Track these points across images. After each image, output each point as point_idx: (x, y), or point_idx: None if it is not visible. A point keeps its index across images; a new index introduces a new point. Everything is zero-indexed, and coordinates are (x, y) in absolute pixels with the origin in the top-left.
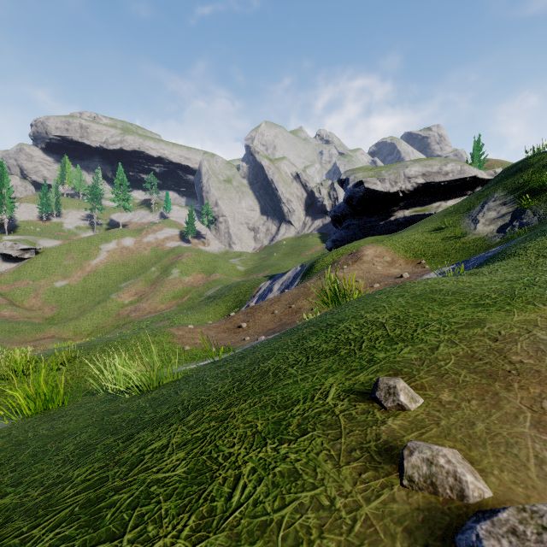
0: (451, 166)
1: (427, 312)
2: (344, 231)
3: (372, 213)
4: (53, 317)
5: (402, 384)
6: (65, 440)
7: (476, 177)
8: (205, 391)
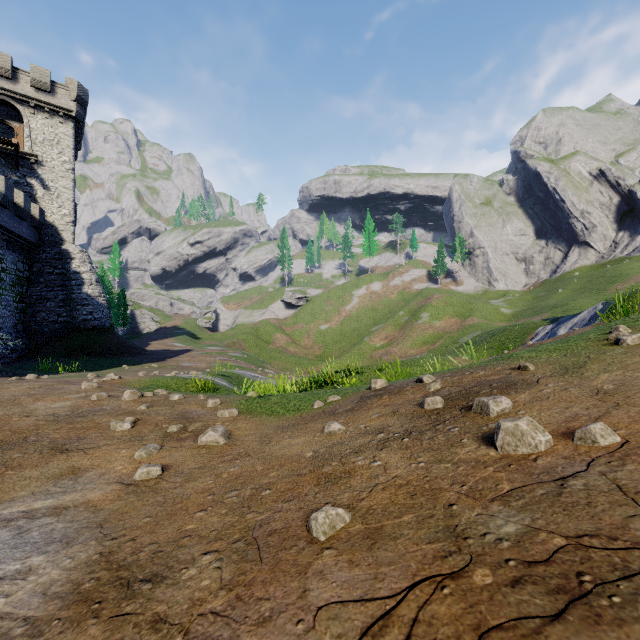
0: None
1: None
2: None
3: None
4: (321, 355)
5: (622, 326)
6: None
7: None
8: None
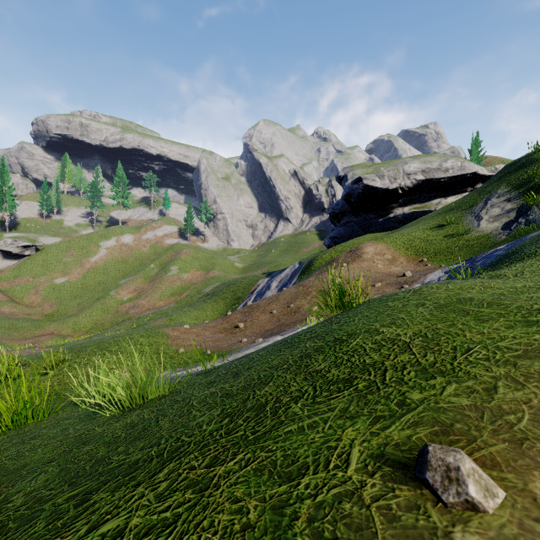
0: (451, 162)
1: (462, 329)
2: (343, 228)
3: (370, 210)
4: (52, 314)
5: (468, 463)
6: (19, 483)
7: (477, 173)
8: (188, 425)
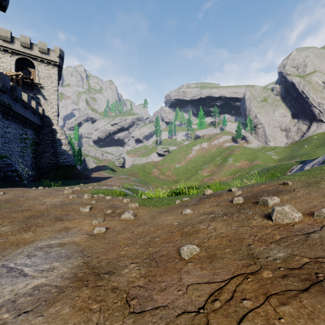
0: None
1: None
2: None
3: None
4: (176, 180)
5: None
6: None
7: None
8: None
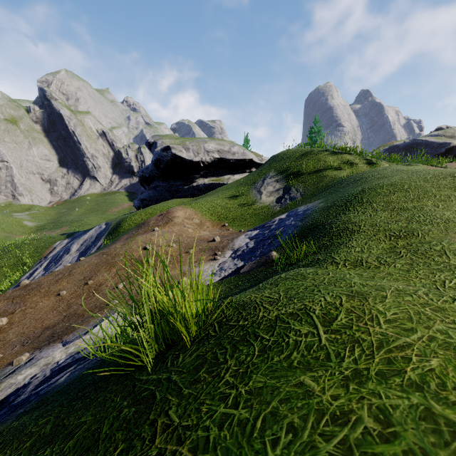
0: (237, 148)
1: None
2: (152, 191)
3: (178, 177)
4: None
5: None
6: None
7: (252, 160)
8: None
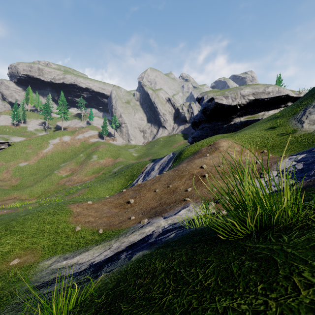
0: (271, 88)
1: None
2: (200, 131)
3: (218, 119)
4: (17, 185)
5: None
6: None
7: (288, 95)
8: None
